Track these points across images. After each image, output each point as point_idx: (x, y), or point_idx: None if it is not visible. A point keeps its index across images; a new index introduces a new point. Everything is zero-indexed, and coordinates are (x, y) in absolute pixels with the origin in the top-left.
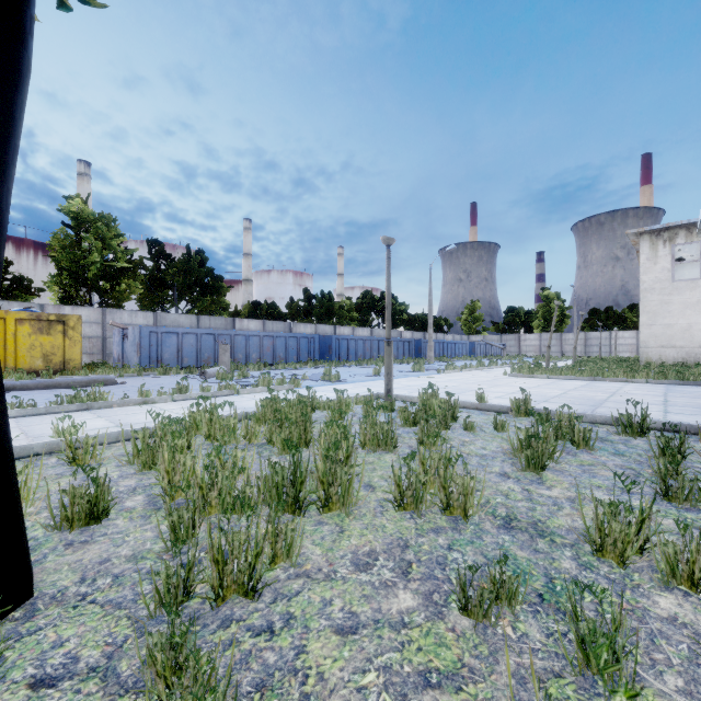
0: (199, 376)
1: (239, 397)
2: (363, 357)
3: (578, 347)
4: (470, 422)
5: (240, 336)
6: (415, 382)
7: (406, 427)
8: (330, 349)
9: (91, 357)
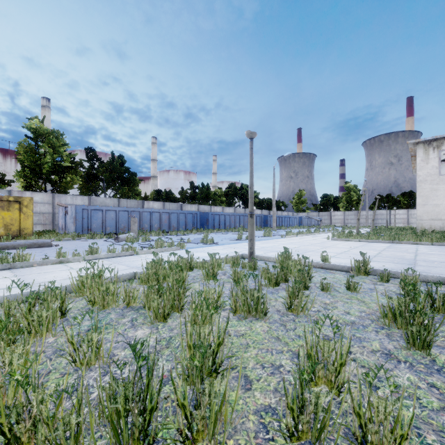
0: (114, 240)
1: (137, 256)
2: (229, 227)
3: (369, 220)
4: (326, 283)
5: (146, 212)
6: (267, 244)
7: (270, 287)
8: (207, 221)
9: (44, 227)
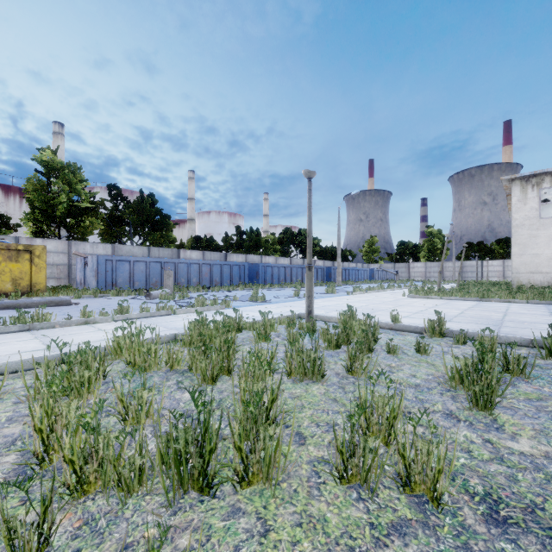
0: (145, 297)
1: (175, 316)
2: (284, 281)
3: (456, 273)
4: (393, 345)
5: (183, 264)
6: (330, 303)
7: (329, 349)
8: (257, 275)
9: (59, 281)
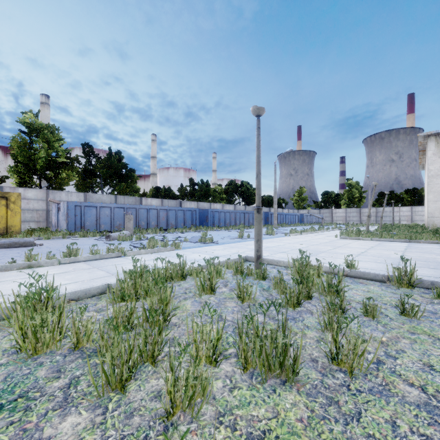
0: (105, 238)
1: (124, 259)
2: (229, 224)
3: (371, 217)
4: (372, 305)
5: (143, 209)
6: (272, 244)
7: (288, 307)
8: (207, 219)
9: (38, 224)
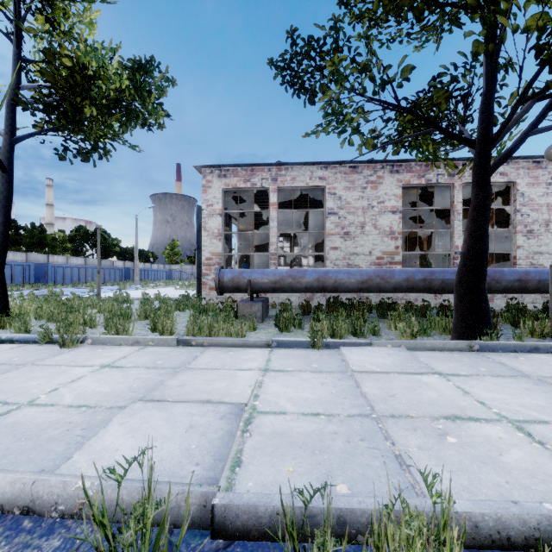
0: None
1: None
2: (78, 281)
3: None
4: (132, 301)
5: None
6: None
7: None
8: (46, 275)
9: None
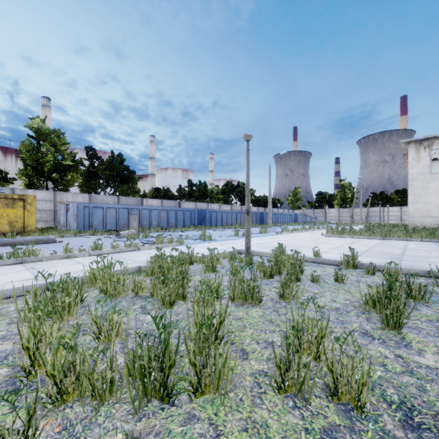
0: (115, 236)
1: (139, 252)
2: (226, 223)
3: (363, 217)
4: (316, 275)
5: (145, 210)
6: (263, 241)
7: (264, 279)
8: (205, 218)
9: (46, 223)
